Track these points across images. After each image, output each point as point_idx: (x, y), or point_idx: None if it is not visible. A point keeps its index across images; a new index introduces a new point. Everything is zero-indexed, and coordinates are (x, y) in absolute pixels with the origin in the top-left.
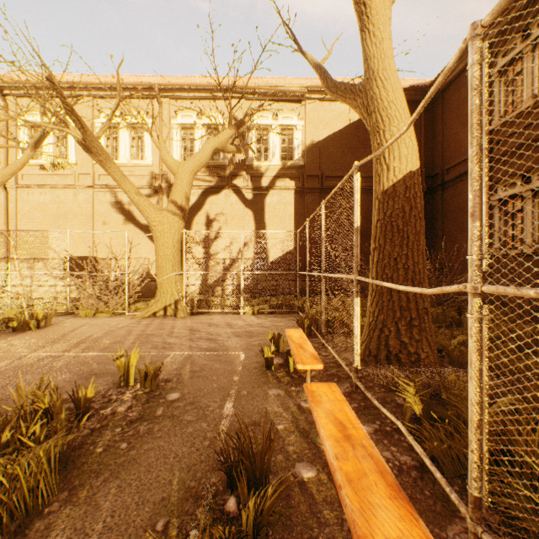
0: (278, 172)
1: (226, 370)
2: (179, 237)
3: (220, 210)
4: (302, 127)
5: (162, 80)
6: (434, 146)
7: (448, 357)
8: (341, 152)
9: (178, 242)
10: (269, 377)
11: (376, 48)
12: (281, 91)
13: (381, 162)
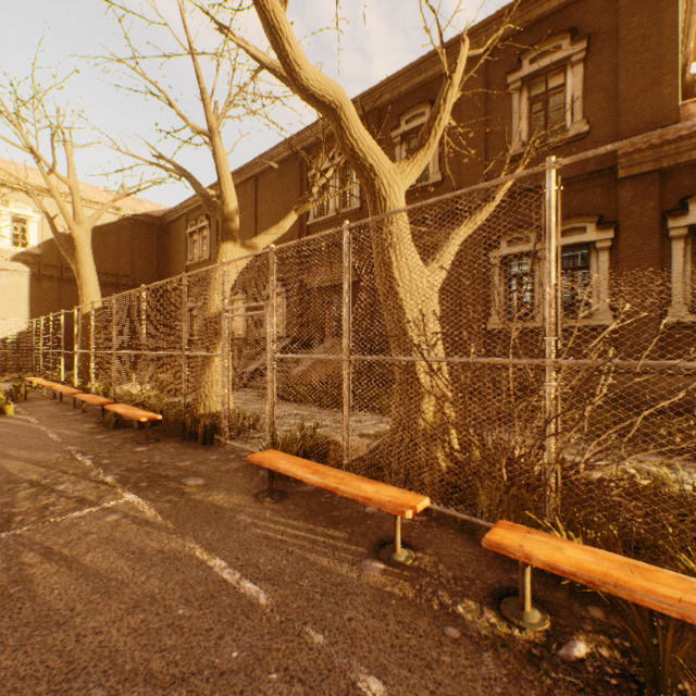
0: (9, 256)
1: None
2: None
3: None
4: (40, 220)
5: None
6: (165, 260)
7: None
8: None
9: None
10: None
11: (82, 249)
12: (14, 184)
13: (83, 302)
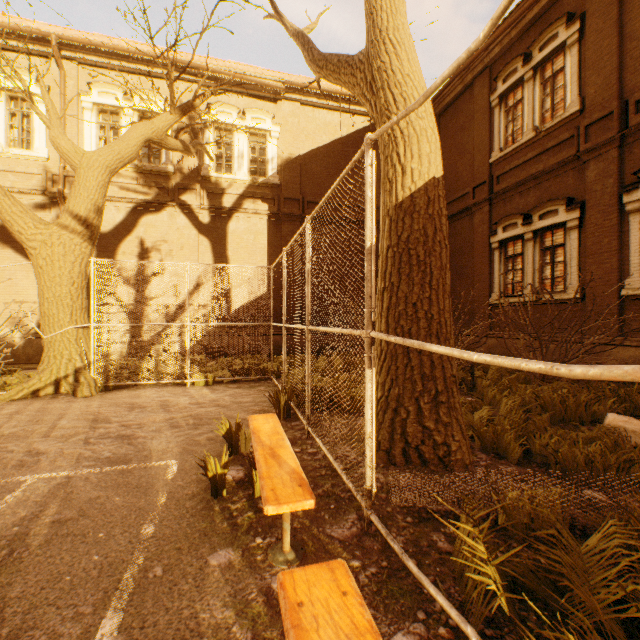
0: (246, 189)
1: (132, 508)
2: (83, 268)
3: (161, 236)
4: (278, 135)
5: (66, 32)
6: None
7: (481, 442)
8: (327, 173)
9: (82, 276)
10: (216, 517)
11: None
12: (250, 81)
13: (394, 161)
